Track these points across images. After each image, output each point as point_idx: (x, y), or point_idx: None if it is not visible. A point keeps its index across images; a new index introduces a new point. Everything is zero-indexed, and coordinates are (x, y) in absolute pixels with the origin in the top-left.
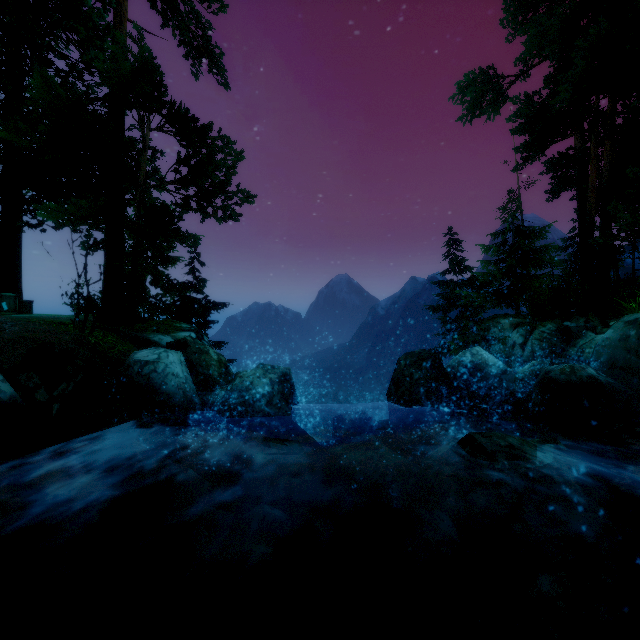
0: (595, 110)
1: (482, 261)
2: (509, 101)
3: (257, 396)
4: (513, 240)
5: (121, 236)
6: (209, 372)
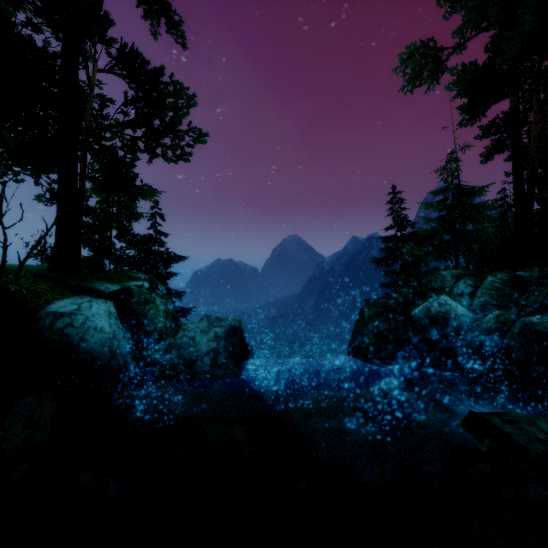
0: (540, 68)
1: (424, 217)
2: (447, 71)
3: (199, 354)
4: (453, 198)
5: (74, 185)
6: (153, 323)
